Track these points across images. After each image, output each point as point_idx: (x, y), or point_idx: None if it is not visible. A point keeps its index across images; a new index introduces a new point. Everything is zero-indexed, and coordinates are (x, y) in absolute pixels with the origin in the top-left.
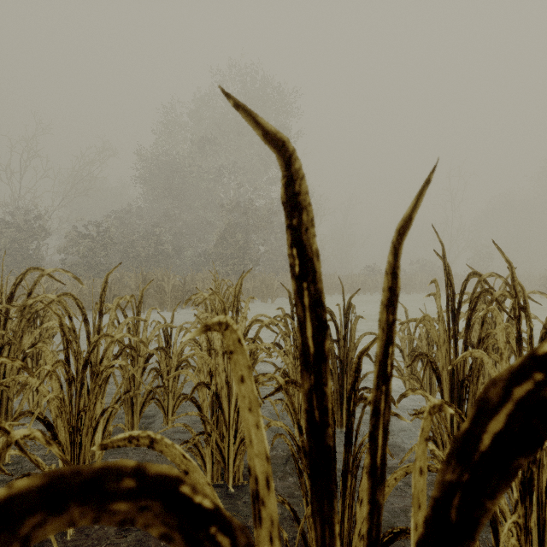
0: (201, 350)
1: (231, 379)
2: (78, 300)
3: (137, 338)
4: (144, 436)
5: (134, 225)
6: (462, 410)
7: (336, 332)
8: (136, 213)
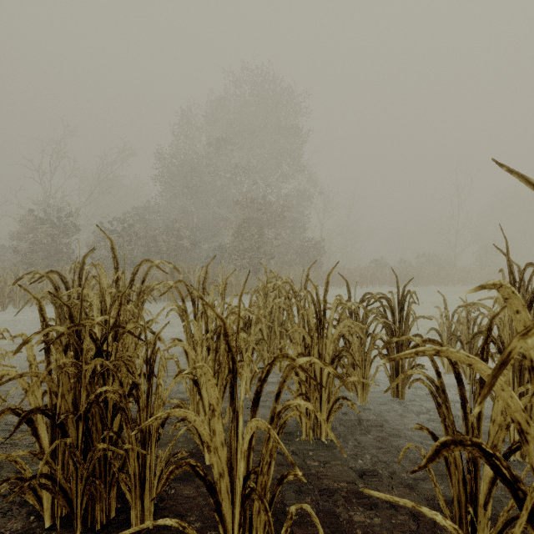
0: (262, 333)
1: (323, 351)
2: (188, 286)
3: (254, 316)
4: (429, 350)
5: (154, 221)
6: (524, 377)
7: (392, 316)
8: (155, 209)
